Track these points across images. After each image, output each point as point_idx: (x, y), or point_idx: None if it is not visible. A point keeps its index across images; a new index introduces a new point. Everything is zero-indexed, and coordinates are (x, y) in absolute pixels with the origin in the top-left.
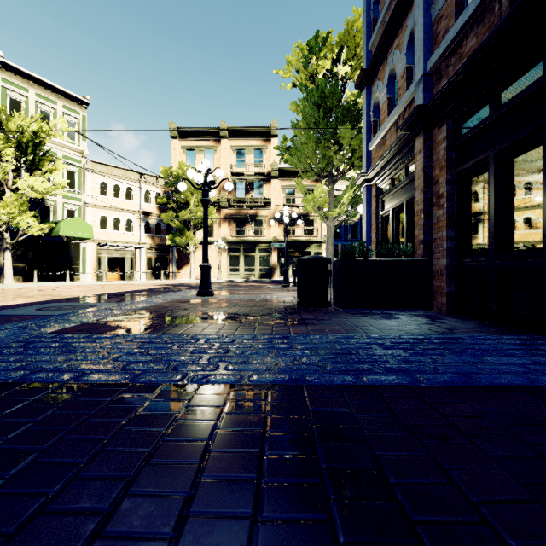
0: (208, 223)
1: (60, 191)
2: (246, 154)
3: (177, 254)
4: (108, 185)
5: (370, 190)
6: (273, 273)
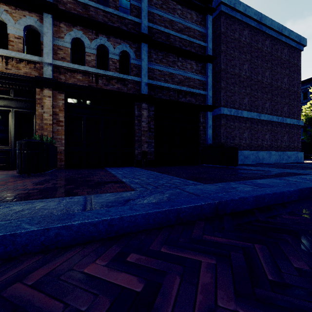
0: None
1: None
2: None
3: None
4: None
5: None
6: None
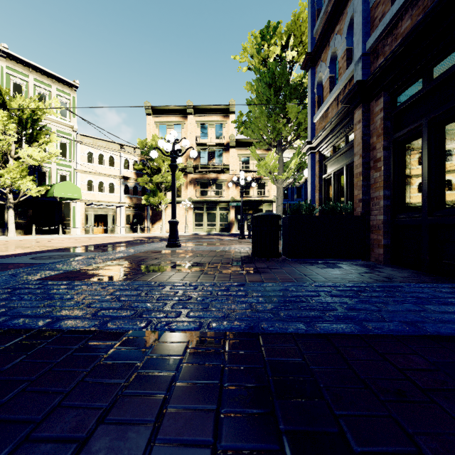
0: (177, 186)
1: (54, 159)
2: (209, 128)
3: (151, 212)
4: (94, 154)
5: (314, 156)
6: (231, 227)
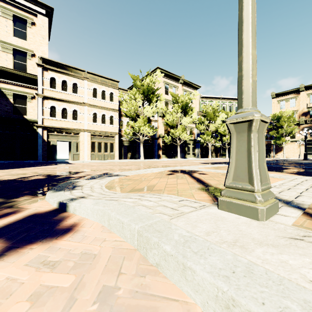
0: (293, 133)
1: None
2: None
3: (275, 147)
4: None
5: None
6: None
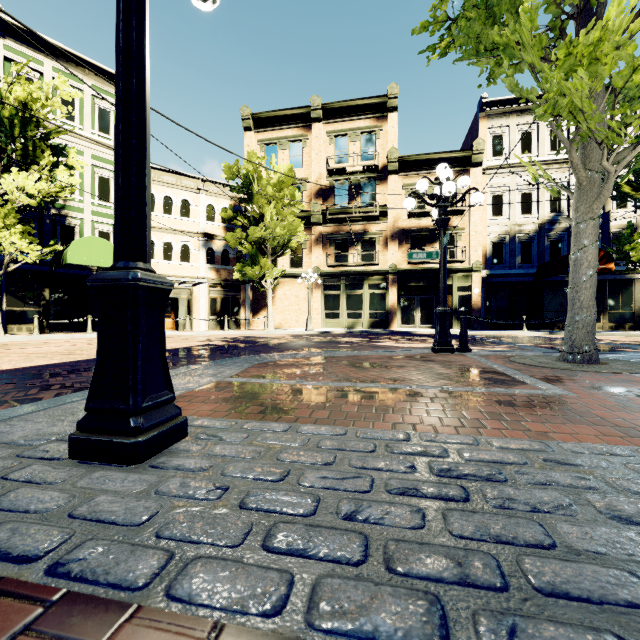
0: (293, 247)
1: (88, 205)
2: (350, 143)
3: (252, 294)
4: (156, 197)
5: None
6: (390, 320)
